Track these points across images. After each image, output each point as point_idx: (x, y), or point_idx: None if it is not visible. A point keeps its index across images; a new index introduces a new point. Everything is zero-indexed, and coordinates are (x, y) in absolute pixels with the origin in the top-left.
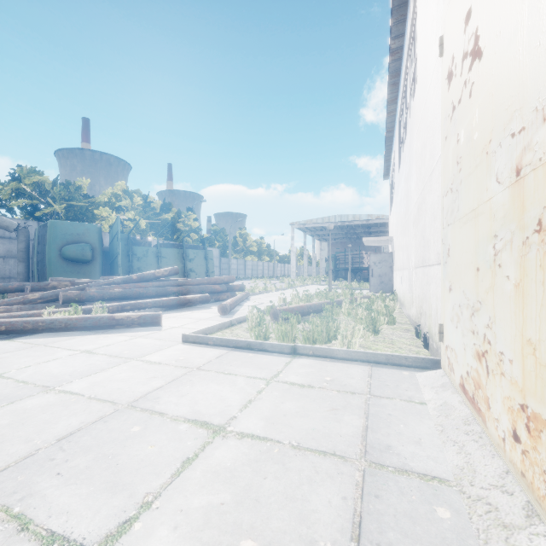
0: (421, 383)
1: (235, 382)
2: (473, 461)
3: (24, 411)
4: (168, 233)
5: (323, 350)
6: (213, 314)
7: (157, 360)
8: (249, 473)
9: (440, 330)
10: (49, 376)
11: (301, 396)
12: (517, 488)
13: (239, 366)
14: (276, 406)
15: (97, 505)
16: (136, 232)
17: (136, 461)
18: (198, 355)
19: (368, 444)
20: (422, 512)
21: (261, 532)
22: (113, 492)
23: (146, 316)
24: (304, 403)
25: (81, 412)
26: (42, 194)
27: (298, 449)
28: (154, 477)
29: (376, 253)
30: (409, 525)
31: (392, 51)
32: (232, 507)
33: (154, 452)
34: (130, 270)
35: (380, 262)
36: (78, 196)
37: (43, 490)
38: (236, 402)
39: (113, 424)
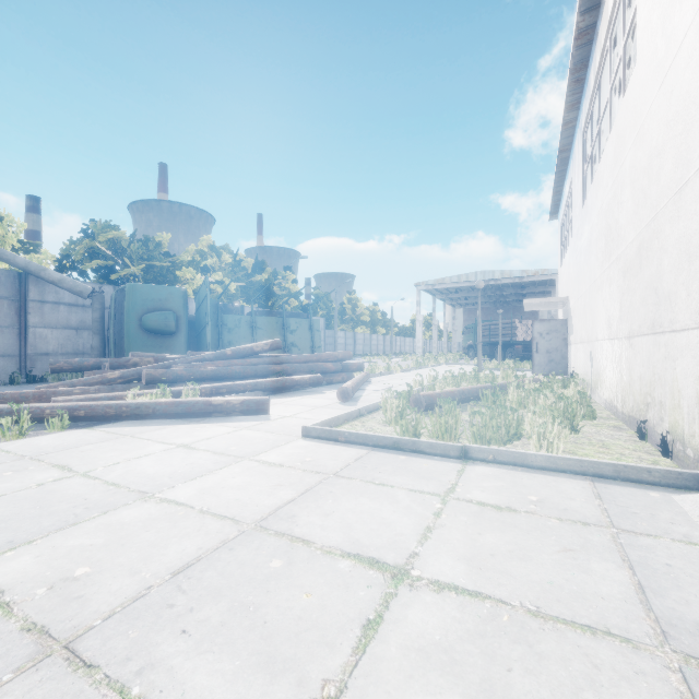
0: (692, 513)
1: (396, 498)
2: None
3: (121, 526)
4: (262, 298)
5: (510, 454)
6: (330, 400)
7: (276, 461)
8: (477, 656)
9: None
10: (145, 478)
11: (504, 524)
12: None
13: (391, 473)
14: (473, 539)
15: (253, 695)
16: (225, 297)
17: (291, 620)
18: (329, 455)
19: (661, 617)
20: None
21: None
22: (271, 673)
23: (250, 402)
24: (513, 536)
25: (195, 532)
26: (117, 253)
27: (541, 617)
28: (327, 650)
29: (543, 321)
30: None
31: (579, 32)
32: None
33: (314, 605)
34: (220, 344)
35: (549, 332)
36: (158, 255)
37: (167, 659)
38: (409, 529)
39: (242, 554)
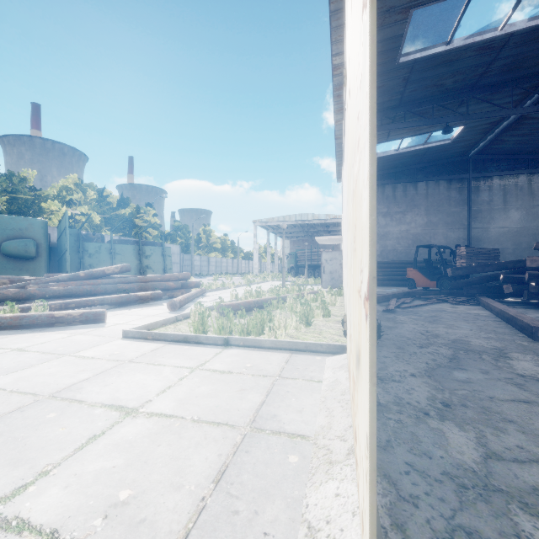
0: (327, 365)
1: (162, 372)
2: (333, 421)
3: None
4: (125, 228)
5: (252, 340)
6: (163, 310)
7: (91, 355)
8: (147, 442)
9: (344, 320)
10: None
11: (218, 380)
12: (351, 436)
13: (170, 357)
14: (192, 390)
15: None
16: (90, 227)
17: (44, 441)
18: (134, 349)
19: (259, 414)
20: (277, 459)
21: (140, 484)
22: (15, 466)
23: (88, 314)
24: (218, 386)
25: None
26: None
27: (197, 422)
28: (58, 452)
29: (328, 251)
30: (262, 469)
31: (335, 67)
32: (122, 468)
33: (64, 433)
34: (81, 266)
35: (331, 259)
36: (22, 188)
37: None
38: (156, 388)
39: (29, 412)
